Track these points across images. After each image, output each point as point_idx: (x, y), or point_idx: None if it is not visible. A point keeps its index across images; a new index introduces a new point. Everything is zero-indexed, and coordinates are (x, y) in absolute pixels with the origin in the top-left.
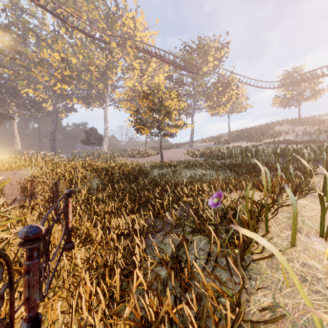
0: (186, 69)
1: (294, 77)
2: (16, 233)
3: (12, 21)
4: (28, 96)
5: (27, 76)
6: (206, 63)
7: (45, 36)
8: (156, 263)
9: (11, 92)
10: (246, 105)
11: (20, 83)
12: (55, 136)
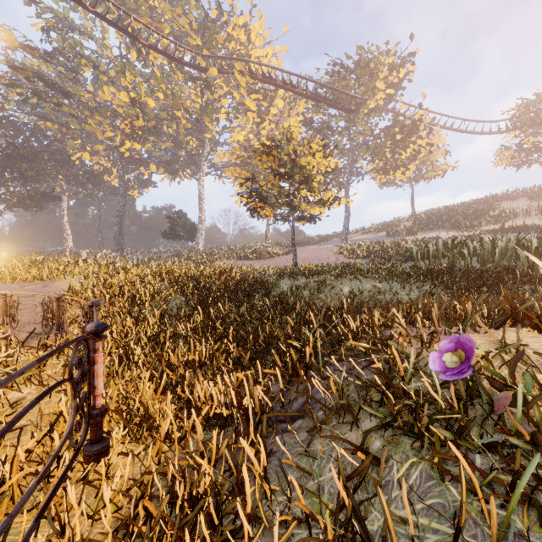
0: (337, 106)
1: (540, 109)
2: (14, 403)
3: (59, 47)
4: (82, 163)
5: (81, 131)
6: (373, 93)
7: (107, 65)
8: (294, 523)
9: (58, 159)
10: (445, 165)
11: (70, 144)
12: (122, 225)
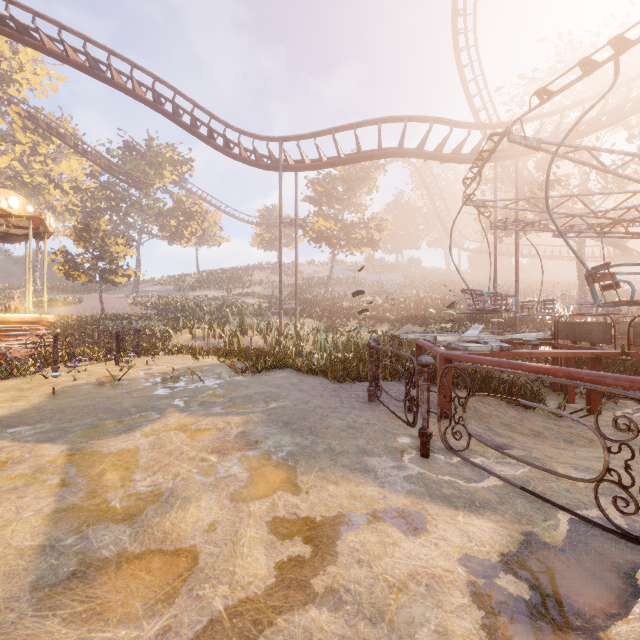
0: (130, 184)
1: (271, 218)
2: None
3: None
4: None
5: None
6: (161, 177)
7: None
8: None
9: None
10: (221, 238)
11: None
12: None
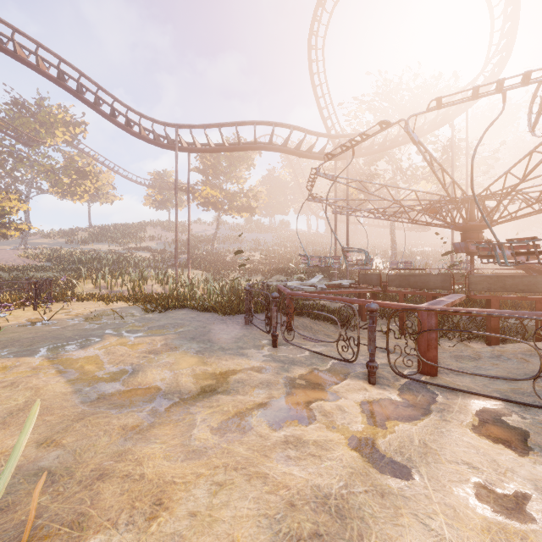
0: (20, 140)
1: (163, 182)
2: None
3: None
4: None
5: None
6: (53, 137)
7: None
8: None
9: None
10: (114, 197)
11: None
12: None
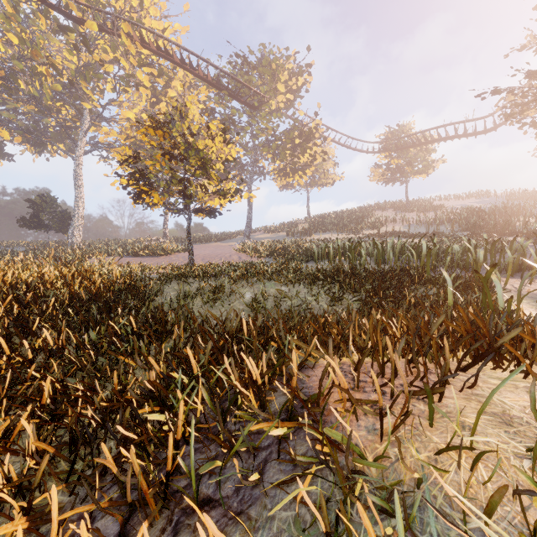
0: (240, 98)
1: (401, 137)
2: None
3: None
4: None
5: None
6: (274, 94)
7: None
8: None
9: None
10: (335, 175)
11: None
12: None
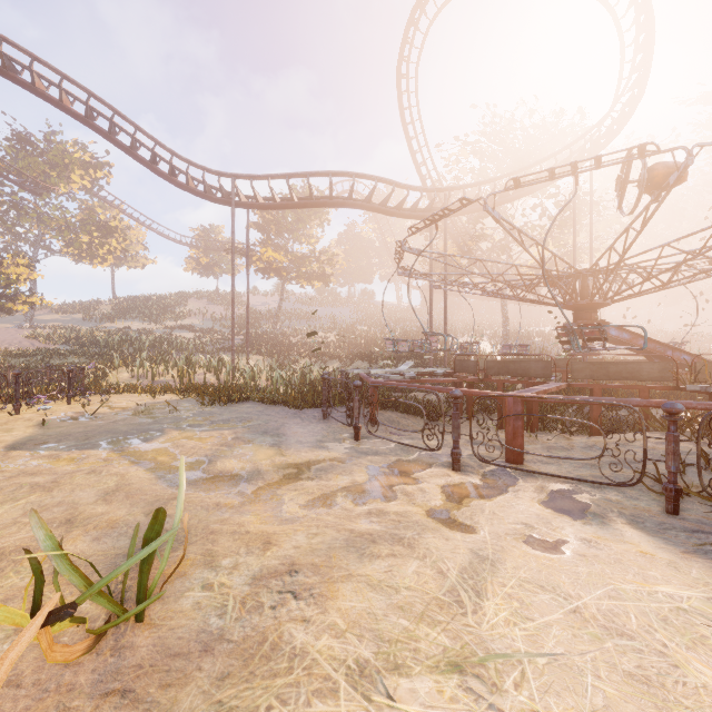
0: (25, 187)
1: (209, 240)
2: None
3: None
4: None
5: None
6: (68, 182)
7: None
8: None
9: None
10: (145, 260)
11: None
12: None
